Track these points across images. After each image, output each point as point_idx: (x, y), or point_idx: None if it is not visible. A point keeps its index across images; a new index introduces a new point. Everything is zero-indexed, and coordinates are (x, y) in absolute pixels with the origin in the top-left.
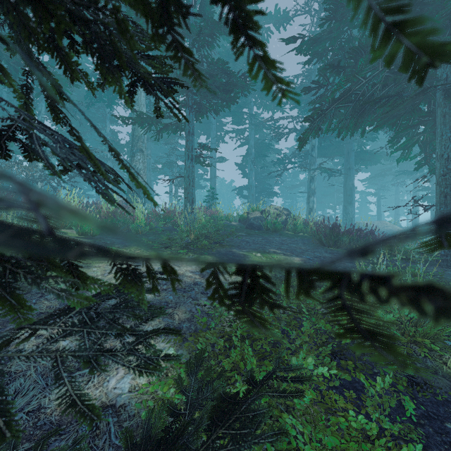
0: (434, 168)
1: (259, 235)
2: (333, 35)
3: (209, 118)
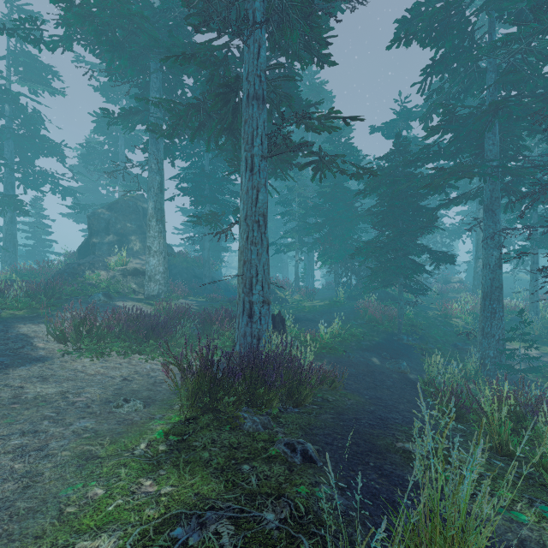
0: None
1: None
2: None
3: None
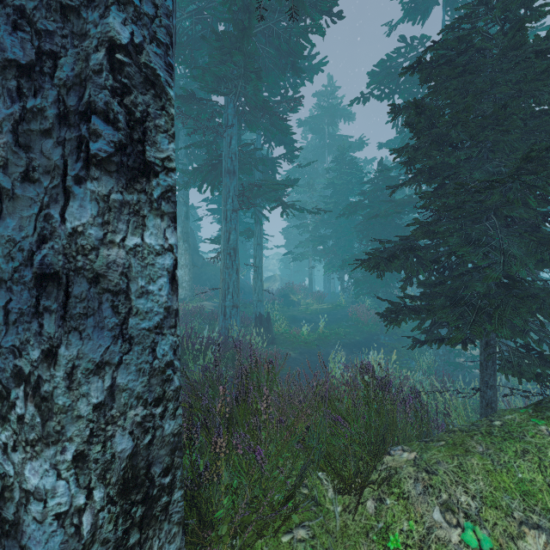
0: None
1: None
2: None
3: None
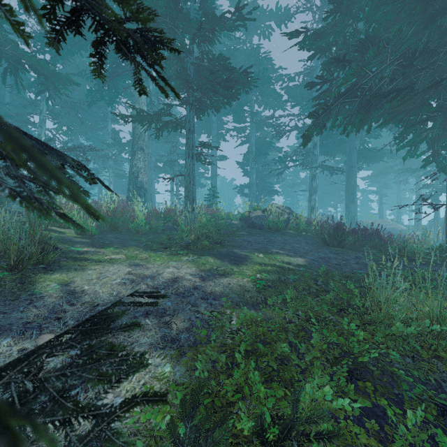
0: (444, 166)
1: (261, 234)
2: (338, 29)
3: (210, 117)
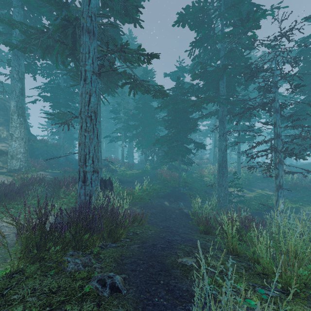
0: None
1: (266, 182)
2: None
3: None
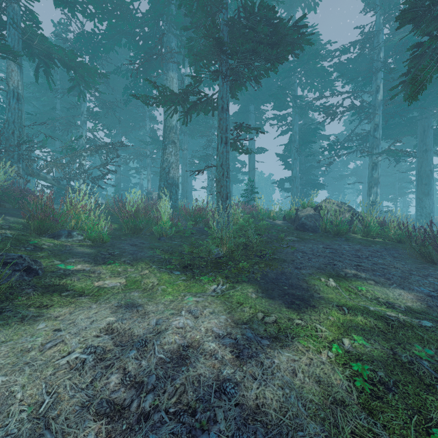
0: None
1: (317, 240)
2: None
3: (247, 107)
